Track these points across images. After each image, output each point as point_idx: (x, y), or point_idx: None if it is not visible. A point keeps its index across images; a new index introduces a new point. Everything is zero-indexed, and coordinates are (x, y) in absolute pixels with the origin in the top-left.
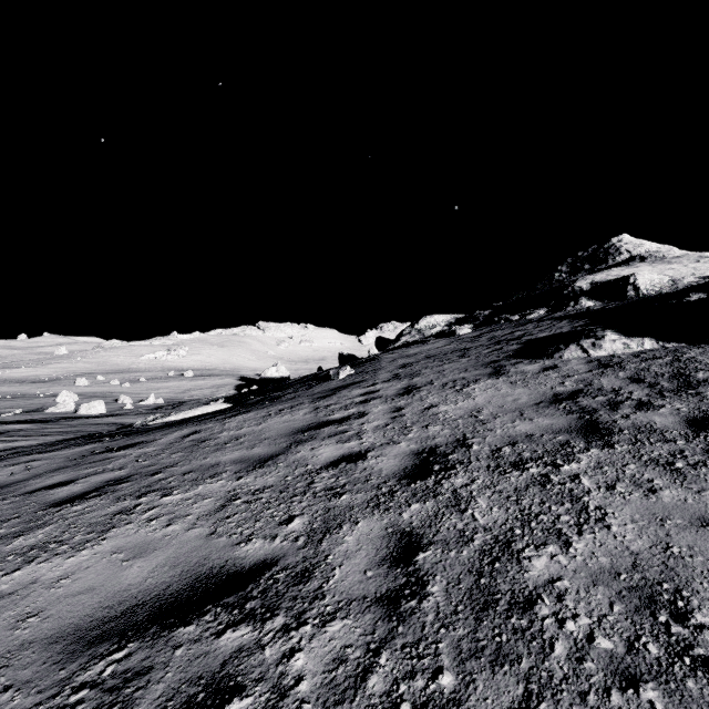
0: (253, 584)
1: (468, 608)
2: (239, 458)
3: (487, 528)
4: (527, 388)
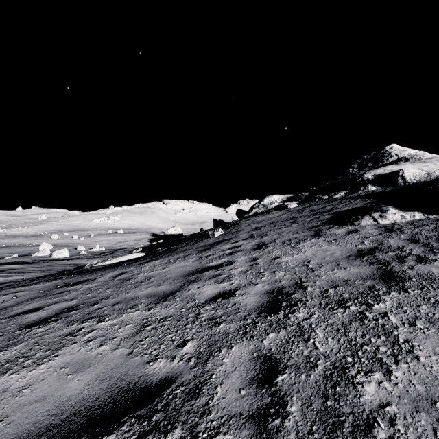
0: (158, 398)
1: (320, 429)
2: (150, 293)
3: (326, 356)
4: (339, 245)
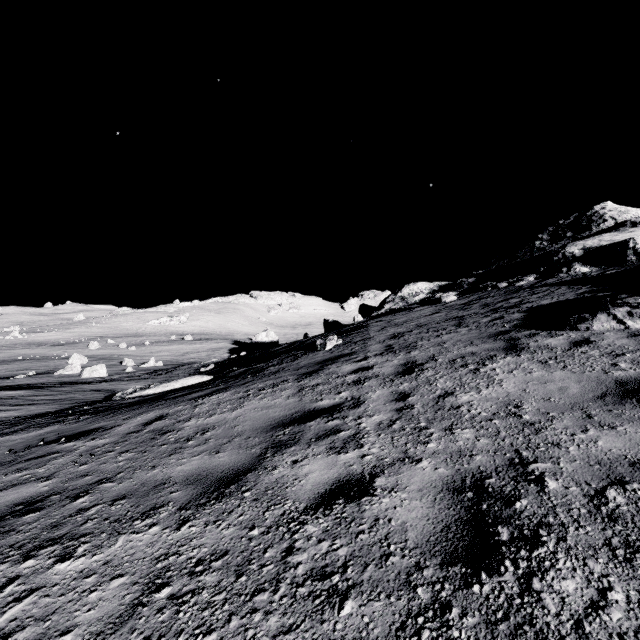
0: None
1: None
2: (195, 472)
3: None
4: (569, 370)
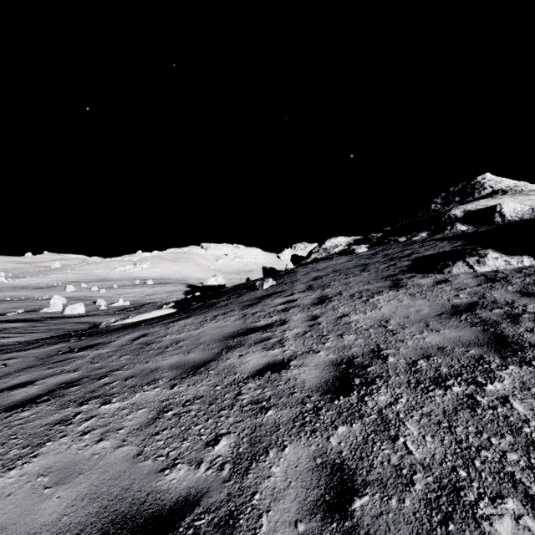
0: (171, 534)
1: None
2: (176, 363)
3: (426, 466)
4: (426, 299)
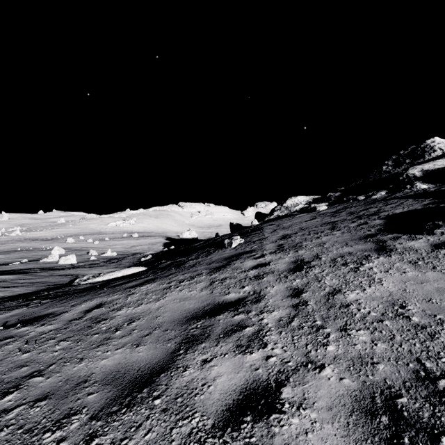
0: None
1: None
2: (115, 368)
3: None
4: (439, 271)
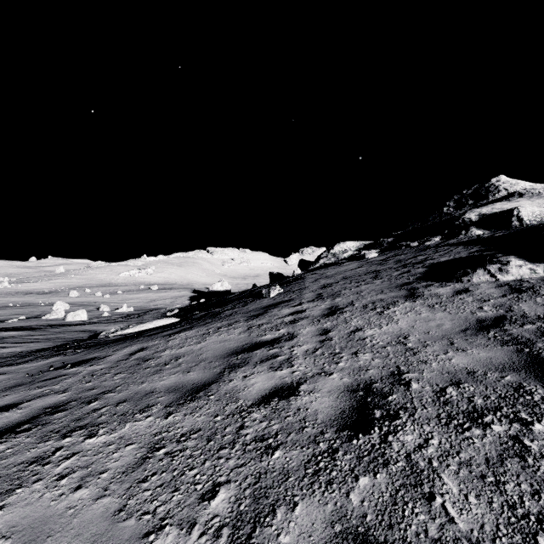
0: None
1: None
2: (174, 384)
3: (475, 543)
4: (447, 312)
